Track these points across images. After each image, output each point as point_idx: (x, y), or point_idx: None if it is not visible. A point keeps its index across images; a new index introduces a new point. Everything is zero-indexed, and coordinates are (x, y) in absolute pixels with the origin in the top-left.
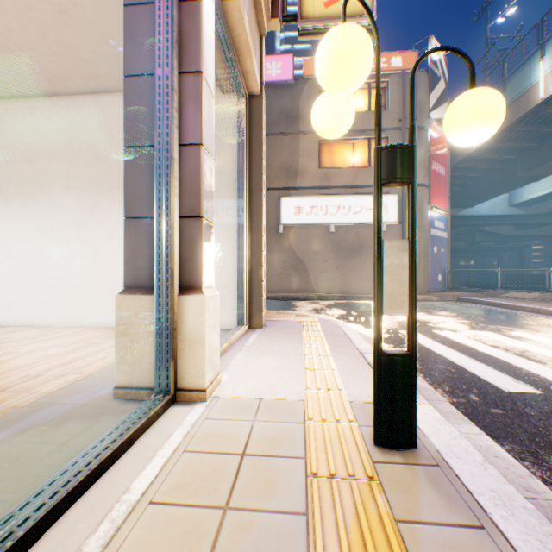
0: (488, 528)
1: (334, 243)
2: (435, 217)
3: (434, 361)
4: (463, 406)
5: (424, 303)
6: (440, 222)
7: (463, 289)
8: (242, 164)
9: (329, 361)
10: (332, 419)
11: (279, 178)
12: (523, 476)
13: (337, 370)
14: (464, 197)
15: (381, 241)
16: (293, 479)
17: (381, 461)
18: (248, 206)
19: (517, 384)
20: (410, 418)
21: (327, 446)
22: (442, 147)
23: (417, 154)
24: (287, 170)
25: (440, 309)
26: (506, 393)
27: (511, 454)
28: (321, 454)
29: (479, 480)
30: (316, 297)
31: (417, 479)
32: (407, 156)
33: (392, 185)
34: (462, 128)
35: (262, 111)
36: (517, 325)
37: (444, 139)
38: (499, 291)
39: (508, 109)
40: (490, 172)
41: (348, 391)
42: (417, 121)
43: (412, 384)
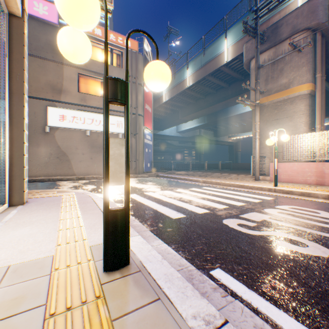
0: (162, 297)
1: (90, 143)
2: (147, 133)
3: (144, 209)
4: (156, 231)
5: (142, 178)
6: (149, 136)
7: (159, 170)
8: (2, 68)
9: (79, 221)
10: (75, 263)
11: (47, 92)
12: (178, 259)
13: (85, 226)
14: (160, 125)
15: (109, 138)
16: (31, 328)
17: (107, 282)
18: (9, 105)
19: (178, 214)
20: (126, 247)
21: (68, 286)
22: (150, 98)
23: (139, 98)
24: (54, 87)
25: (149, 181)
26: (174, 219)
27: (174, 249)
28: (62, 295)
29: (160, 271)
30: (76, 178)
31: (128, 285)
32: (124, 87)
33: (116, 104)
34: (153, 79)
35: (24, 32)
36: (179, 186)
37: (151, 93)
38: (173, 171)
39: (176, 87)
40: (170, 115)
41: (91, 239)
42: (138, 80)
43: (127, 226)
